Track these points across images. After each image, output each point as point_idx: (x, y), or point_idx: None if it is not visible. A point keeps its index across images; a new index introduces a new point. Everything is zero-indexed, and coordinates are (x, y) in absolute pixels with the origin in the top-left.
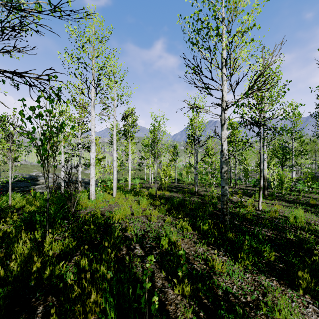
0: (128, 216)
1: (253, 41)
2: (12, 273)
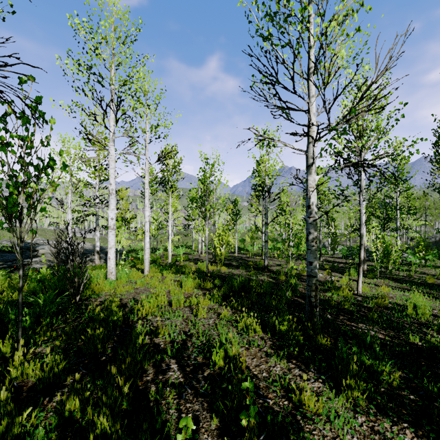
0: (164, 307)
1: (360, 31)
2: None
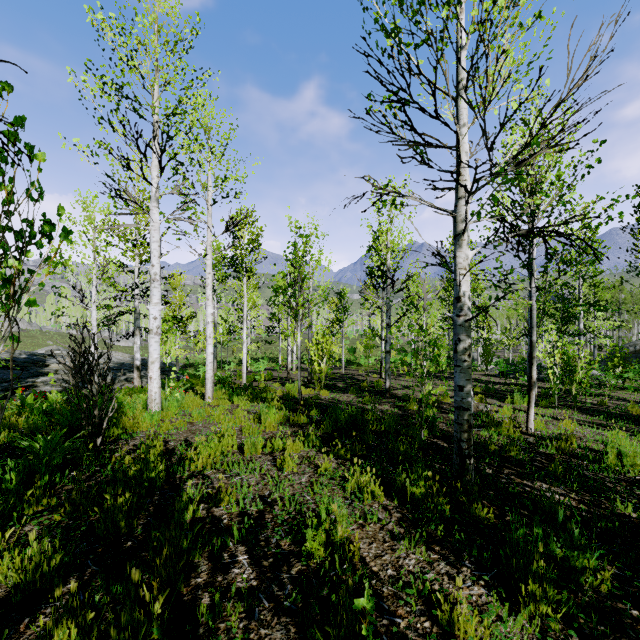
0: (231, 454)
1: (542, 18)
2: None
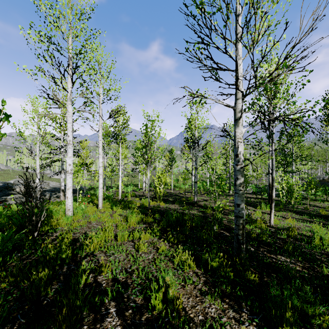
0: (110, 241)
1: None
2: None
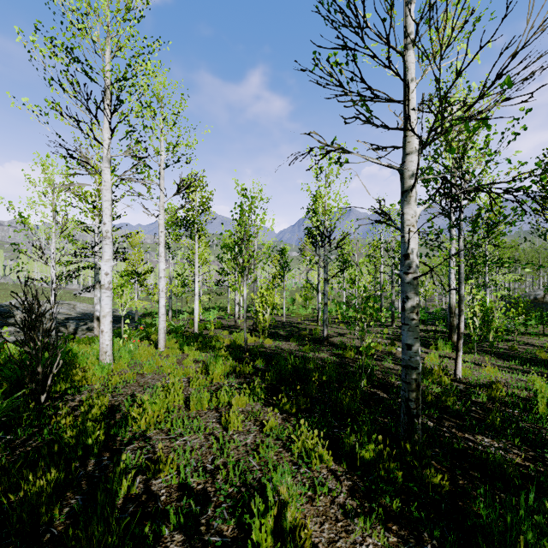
0: (177, 410)
1: None
2: None
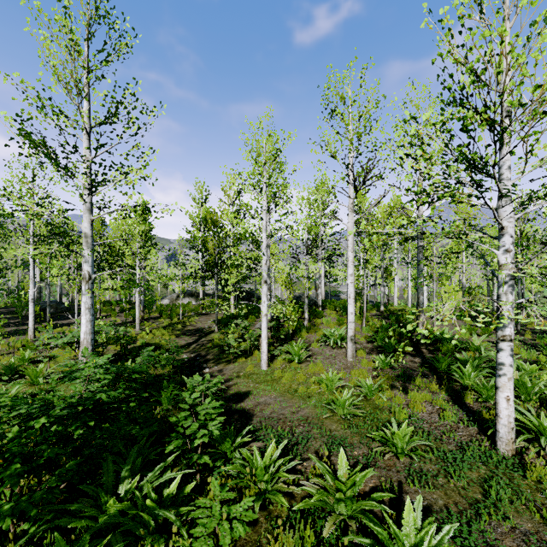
0: None
1: None
2: (386, 310)
